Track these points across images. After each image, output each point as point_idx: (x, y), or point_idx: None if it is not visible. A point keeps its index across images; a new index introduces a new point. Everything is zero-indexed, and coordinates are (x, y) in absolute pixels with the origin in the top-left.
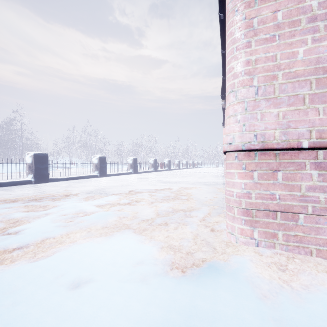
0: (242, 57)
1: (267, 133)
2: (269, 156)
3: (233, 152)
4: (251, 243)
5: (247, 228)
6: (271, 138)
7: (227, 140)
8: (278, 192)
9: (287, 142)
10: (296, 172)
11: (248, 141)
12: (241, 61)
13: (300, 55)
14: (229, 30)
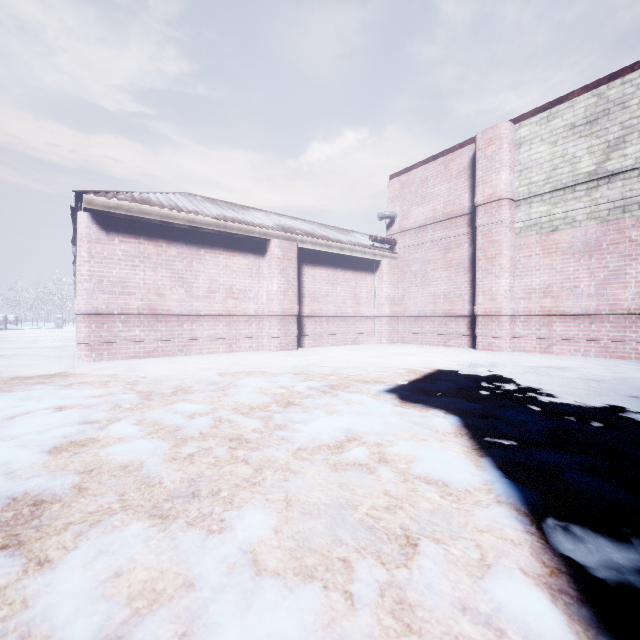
0: (86, 267)
1: (99, 306)
2: (100, 317)
3: (81, 315)
4: (91, 360)
5: (89, 353)
6: (101, 309)
7: (77, 308)
8: (105, 334)
9: (109, 311)
10: (113, 325)
11: (90, 310)
12: (86, 269)
13: (114, 274)
14: (79, 248)
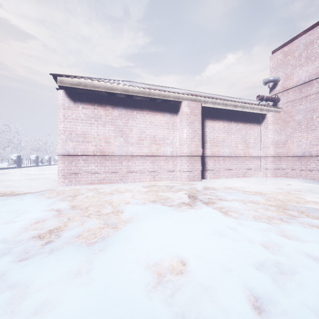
0: (62, 125)
1: (69, 150)
2: (70, 157)
3: (59, 155)
4: (65, 185)
5: (64, 180)
6: (70, 152)
7: (57, 151)
8: (73, 168)
9: (75, 153)
10: (78, 162)
11: (63, 152)
12: (62, 126)
13: (79, 129)
14: (58, 113)
